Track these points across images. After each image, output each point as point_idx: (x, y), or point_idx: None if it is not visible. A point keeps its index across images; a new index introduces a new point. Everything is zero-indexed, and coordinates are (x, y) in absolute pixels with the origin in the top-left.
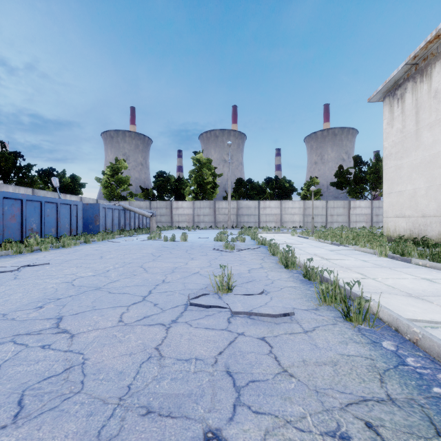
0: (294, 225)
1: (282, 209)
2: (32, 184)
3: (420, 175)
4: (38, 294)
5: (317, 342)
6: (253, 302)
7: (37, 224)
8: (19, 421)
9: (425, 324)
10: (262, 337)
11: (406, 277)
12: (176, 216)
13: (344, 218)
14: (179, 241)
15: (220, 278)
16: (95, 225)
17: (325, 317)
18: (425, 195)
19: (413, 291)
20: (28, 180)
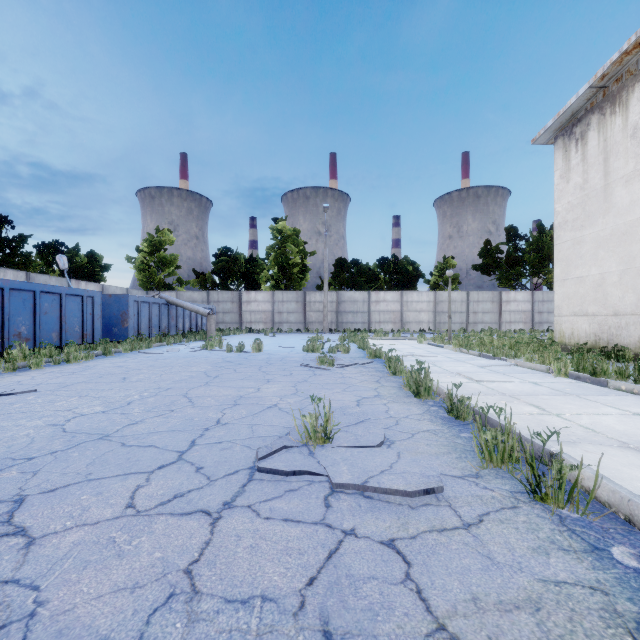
0: (421, 327)
1: (404, 303)
2: (26, 265)
3: (611, 253)
4: None
5: (491, 550)
6: (369, 464)
7: (28, 327)
8: None
9: None
10: (388, 539)
11: (609, 411)
12: (247, 314)
13: (493, 316)
14: (250, 352)
15: (311, 419)
16: (122, 328)
17: (496, 492)
18: (618, 282)
19: (627, 437)
20: (21, 259)
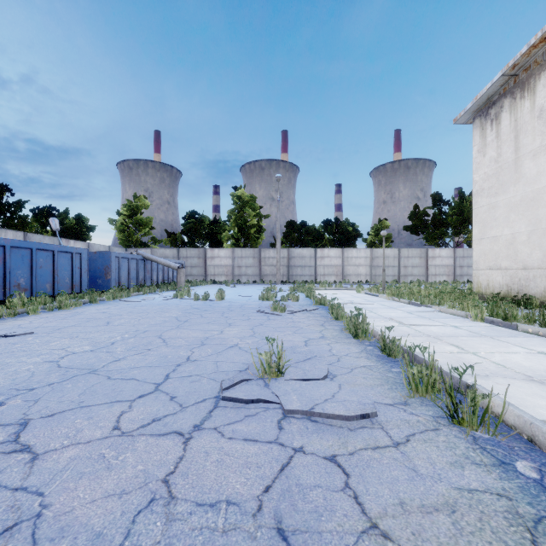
0: (359, 279)
1: (345, 258)
2: (24, 226)
3: (521, 216)
4: (4, 382)
5: (416, 464)
6: (315, 394)
7: (26, 279)
8: None
9: None
10: (331, 455)
11: (517, 350)
12: (211, 268)
13: (421, 270)
14: (214, 300)
15: (266, 356)
16: (105, 280)
17: (421, 417)
18: (527, 241)
19: (532, 372)
20: (19, 221)
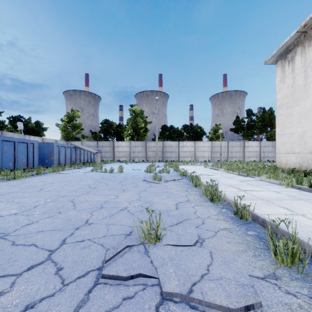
0: (204, 159)
1: (196, 147)
2: (2, 127)
3: (308, 120)
4: None
5: None
6: (190, 266)
7: None
8: None
9: None
10: None
11: None
12: (117, 153)
13: (241, 154)
14: (116, 173)
15: (146, 225)
16: (50, 160)
17: (299, 299)
18: None
19: None
20: None
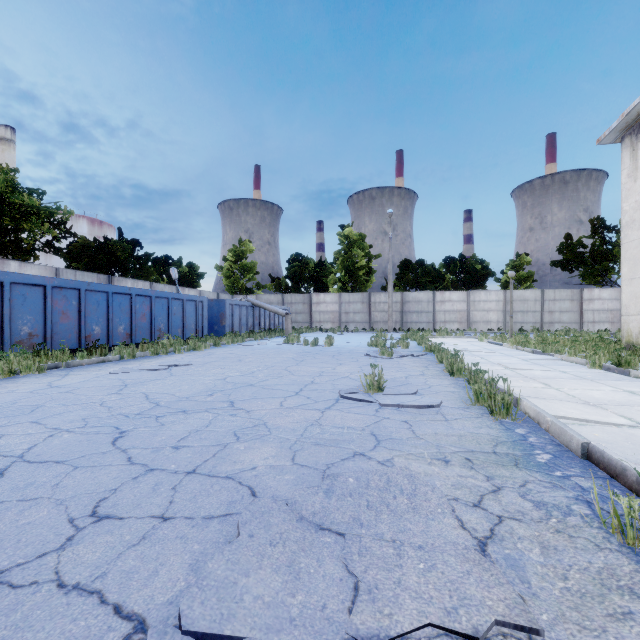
0: (489, 327)
1: (470, 303)
2: (148, 276)
3: None
4: (202, 387)
5: (454, 425)
6: (403, 399)
7: (165, 324)
8: (241, 441)
9: (575, 422)
10: (404, 420)
11: (604, 389)
12: (317, 314)
13: (573, 316)
14: (323, 346)
15: (370, 377)
16: (221, 326)
17: (472, 413)
18: None
19: (595, 400)
20: (144, 271)
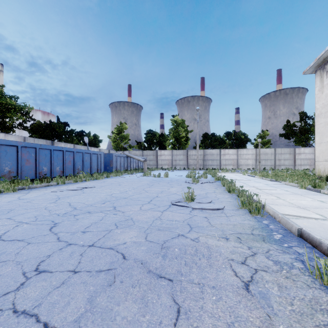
0: (248, 167)
1: (238, 155)
2: (72, 141)
3: None
4: (99, 199)
5: (230, 219)
6: (204, 205)
7: (81, 166)
8: (118, 228)
9: (293, 217)
10: (205, 216)
11: (307, 199)
12: (160, 161)
13: (290, 162)
14: (163, 177)
15: (187, 193)
16: (110, 167)
17: (240, 212)
18: None
19: (303, 205)
20: (70, 139)
